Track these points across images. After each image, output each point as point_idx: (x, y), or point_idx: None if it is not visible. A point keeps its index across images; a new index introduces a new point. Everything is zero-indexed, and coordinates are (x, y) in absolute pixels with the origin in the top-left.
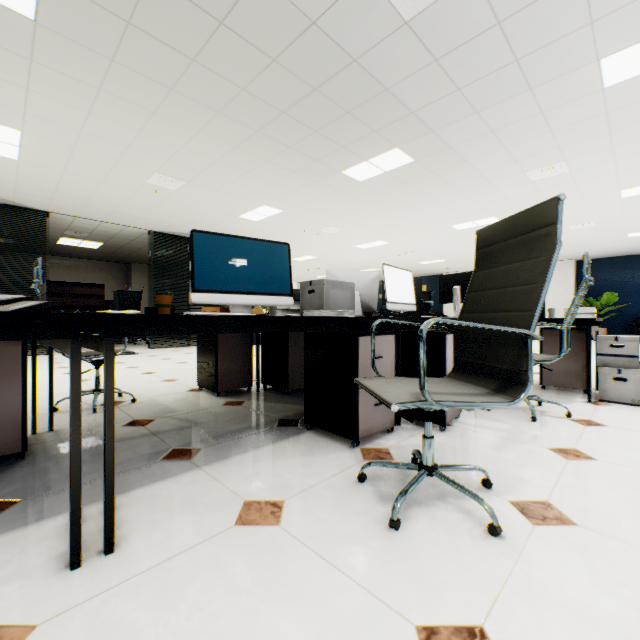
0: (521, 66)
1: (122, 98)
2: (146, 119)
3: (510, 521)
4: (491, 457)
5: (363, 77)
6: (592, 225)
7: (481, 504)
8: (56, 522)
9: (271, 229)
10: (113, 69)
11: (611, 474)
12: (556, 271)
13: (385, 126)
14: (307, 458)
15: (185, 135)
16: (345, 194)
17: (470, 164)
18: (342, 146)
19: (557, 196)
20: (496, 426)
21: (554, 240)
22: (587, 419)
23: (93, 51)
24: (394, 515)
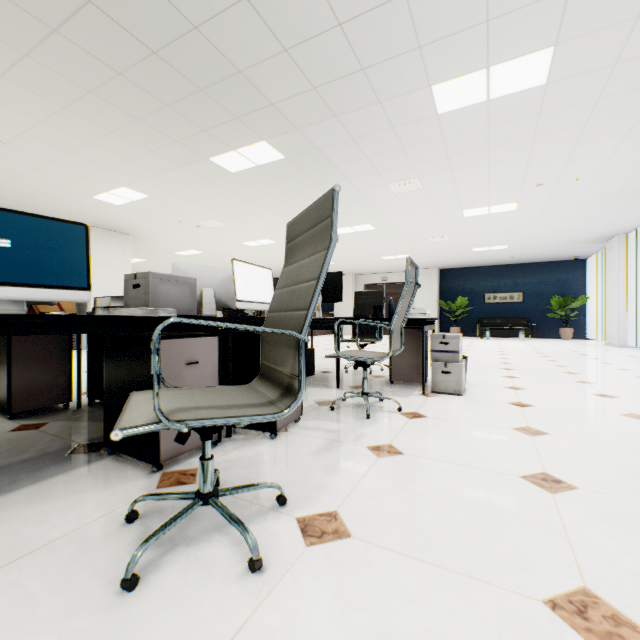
0: (368, 76)
1: None
2: None
3: (284, 546)
4: (307, 464)
5: (210, 51)
6: (447, 239)
7: (244, 536)
8: None
9: (140, 216)
10: None
11: (409, 468)
12: (425, 277)
13: (247, 114)
14: (78, 497)
15: None
16: (219, 185)
17: (339, 169)
18: (204, 129)
19: (333, 187)
20: (331, 427)
21: (330, 234)
22: (414, 411)
23: None
24: (128, 572)
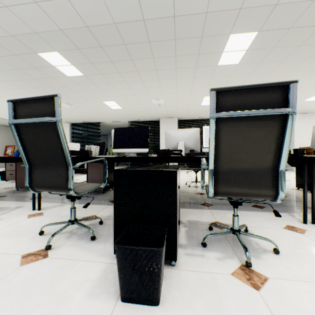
0: None
1: (258, 73)
2: (266, 76)
3: None
4: None
5: None
6: None
7: None
8: (284, 213)
9: None
10: (259, 65)
11: None
12: None
13: None
14: None
15: (283, 75)
16: None
17: None
18: None
19: None
20: None
21: None
22: None
23: (254, 63)
24: None
